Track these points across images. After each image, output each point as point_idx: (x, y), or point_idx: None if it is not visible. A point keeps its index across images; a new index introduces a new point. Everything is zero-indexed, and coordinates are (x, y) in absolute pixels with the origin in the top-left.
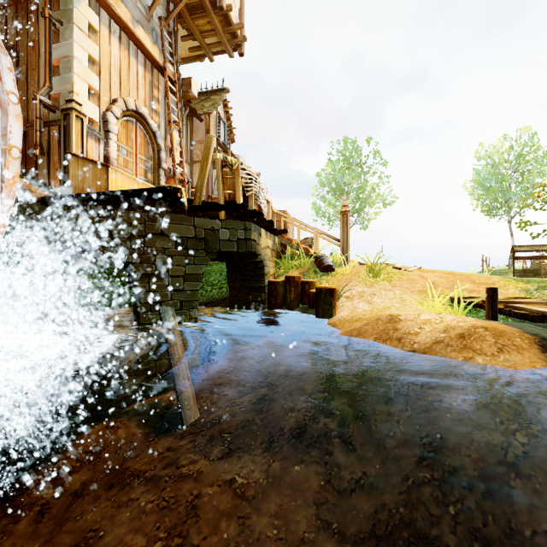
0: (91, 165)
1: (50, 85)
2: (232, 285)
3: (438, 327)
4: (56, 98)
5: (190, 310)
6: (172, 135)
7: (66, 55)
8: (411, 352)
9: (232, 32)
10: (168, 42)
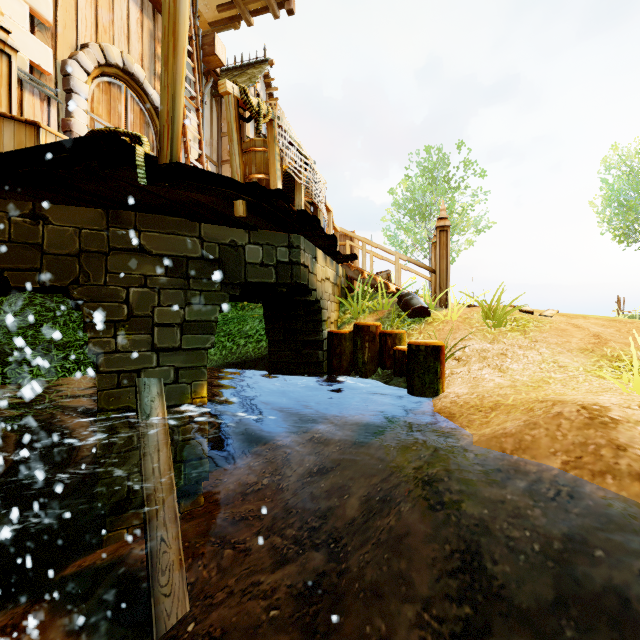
0: (11, 126)
1: None
2: (273, 338)
3: None
4: None
5: (192, 384)
6: (184, 113)
7: None
8: None
9: None
10: None
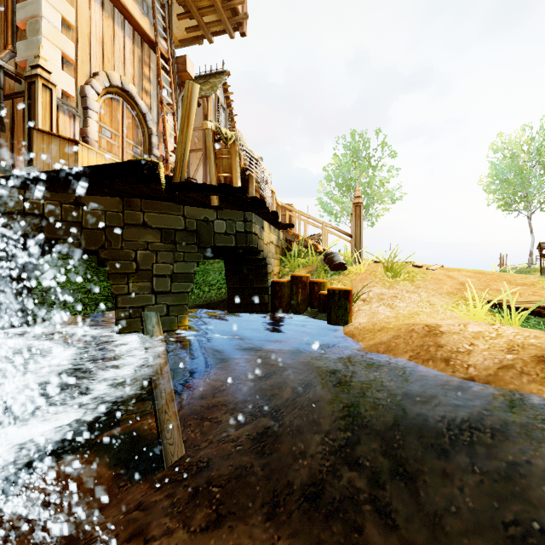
0: (57, 142)
1: (13, 48)
2: (231, 286)
3: (498, 344)
4: (24, 67)
5: (178, 316)
6: (164, 117)
7: (33, 15)
8: (468, 381)
9: (233, 7)
10: (162, 16)
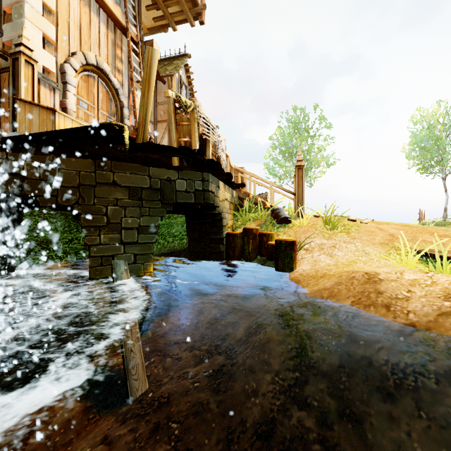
0: (37, 110)
1: None
2: (191, 237)
3: (434, 291)
4: (10, 47)
5: (144, 264)
6: (134, 92)
7: (17, 1)
8: (409, 326)
9: None
10: (132, 7)
